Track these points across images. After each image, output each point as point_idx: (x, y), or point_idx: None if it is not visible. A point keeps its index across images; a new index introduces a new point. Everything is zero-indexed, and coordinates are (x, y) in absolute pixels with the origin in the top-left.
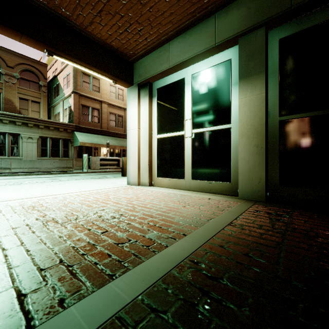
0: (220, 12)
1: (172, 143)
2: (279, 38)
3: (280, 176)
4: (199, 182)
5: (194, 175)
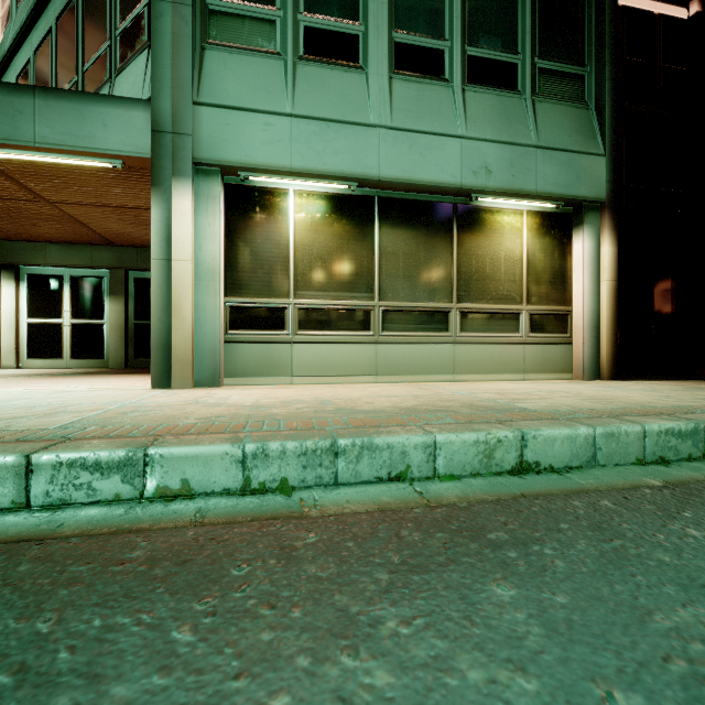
0: (96, 247)
1: (49, 328)
2: (134, 277)
3: (135, 354)
4: (78, 361)
5: (74, 355)
